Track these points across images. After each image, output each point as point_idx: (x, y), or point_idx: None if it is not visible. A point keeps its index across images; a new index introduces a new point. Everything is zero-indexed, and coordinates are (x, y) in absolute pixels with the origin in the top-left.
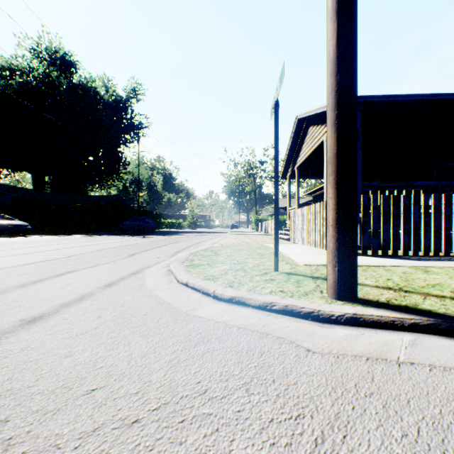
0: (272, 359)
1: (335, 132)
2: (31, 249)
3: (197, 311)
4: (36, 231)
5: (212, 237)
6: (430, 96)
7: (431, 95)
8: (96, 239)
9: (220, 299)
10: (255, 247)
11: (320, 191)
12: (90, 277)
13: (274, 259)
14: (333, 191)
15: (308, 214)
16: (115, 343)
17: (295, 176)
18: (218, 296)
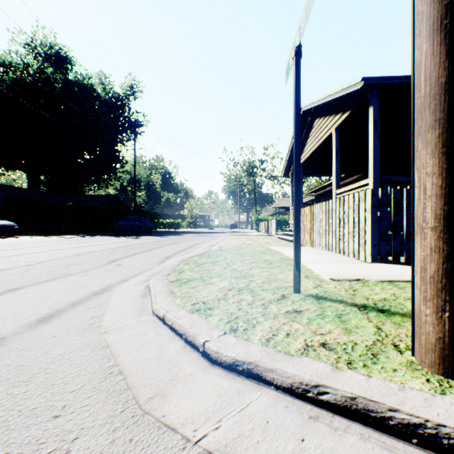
0: None
1: (442, 41)
2: (0, 253)
3: (166, 403)
4: (28, 231)
5: (210, 238)
6: None
7: None
8: (85, 240)
9: (215, 362)
10: (259, 252)
11: (323, 190)
12: (30, 300)
13: (295, 276)
14: (437, 159)
15: (320, 213)
16: None
17: None
18: (210, 355)
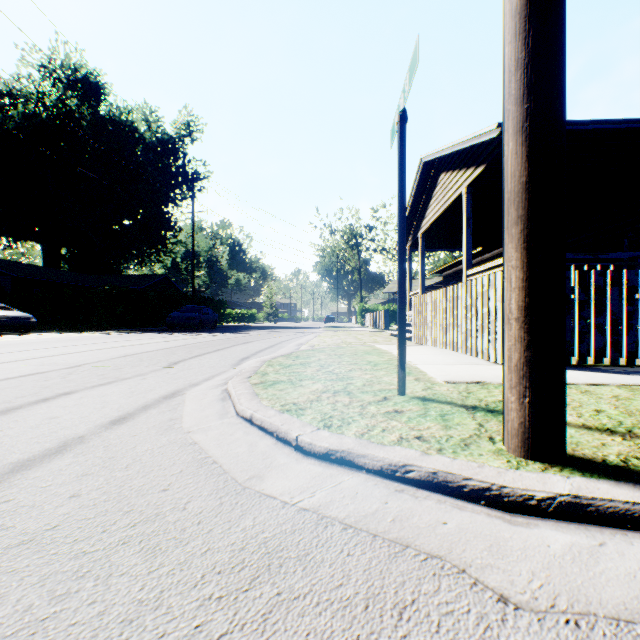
0: (427, 632)
1: (523, 143)
2: (24, 354)
3: (264, 481)
4: (46, 326)
5: (298, 335)
6: (627, 122)
7: (628, 121)
8: (129, 338)
9: (309, 453)
10: (362, 352)
11: (454, 269)
12: (93, 403)
13: (399, 375)
14: (519, 254)
15: (443, 301)
16: (77, 576)
17: (418, 247)
18: (303, 448)
